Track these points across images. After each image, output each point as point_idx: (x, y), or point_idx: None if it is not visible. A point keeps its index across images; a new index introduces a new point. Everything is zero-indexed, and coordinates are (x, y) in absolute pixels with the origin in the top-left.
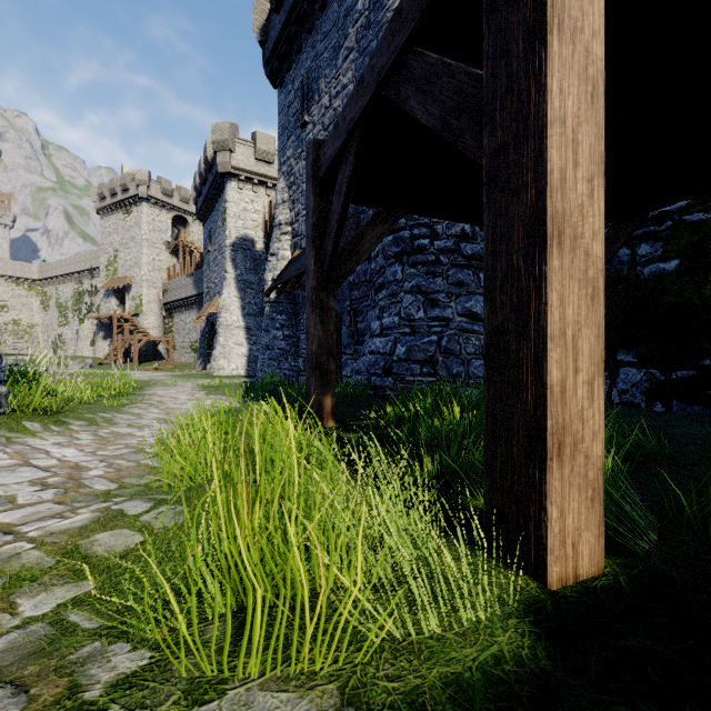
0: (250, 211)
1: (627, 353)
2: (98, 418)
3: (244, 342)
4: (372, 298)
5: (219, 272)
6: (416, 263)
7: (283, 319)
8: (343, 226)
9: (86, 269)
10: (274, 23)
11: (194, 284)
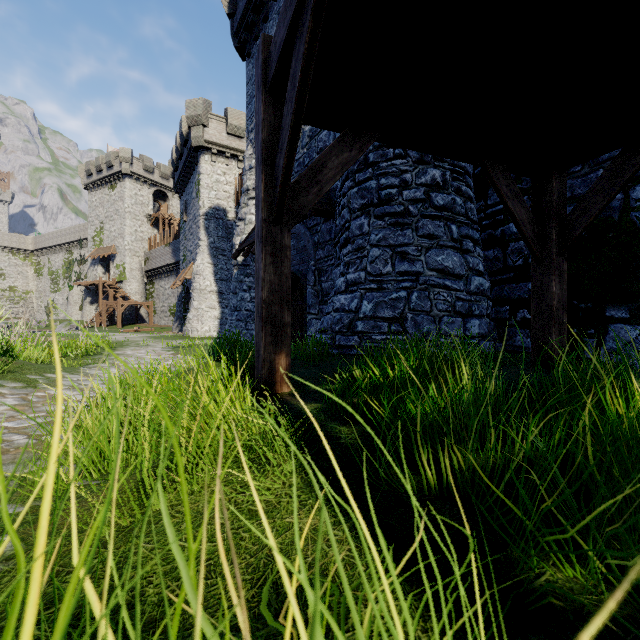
0: (222, 183)
1: (618, 309)
2: (41, 379)
3: (217, 306)
4: (337, 255)
5: (193, 240)
6: (383, 215)
7: (250, 281)
8: (299, 131)
9: (75, 240)
10: None
11: (173, 253)
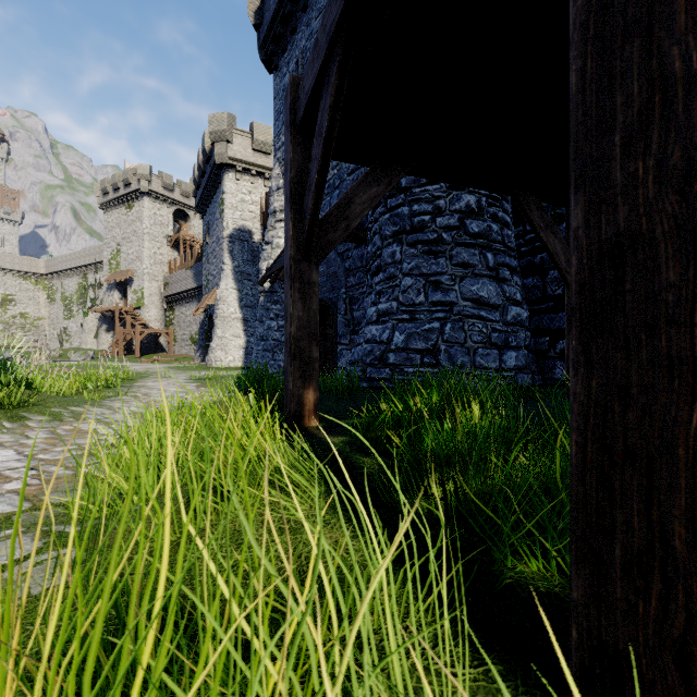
0: (248, 202)
1: None
2: (66, 412)
3: (242, 334)
4: (368, 283)
5: (217, 264)
6: (415, 243)
7: (278, 309)
8: (326, 175)
9: (90, 263)
10: (269, 5)
11: (194, 277)
